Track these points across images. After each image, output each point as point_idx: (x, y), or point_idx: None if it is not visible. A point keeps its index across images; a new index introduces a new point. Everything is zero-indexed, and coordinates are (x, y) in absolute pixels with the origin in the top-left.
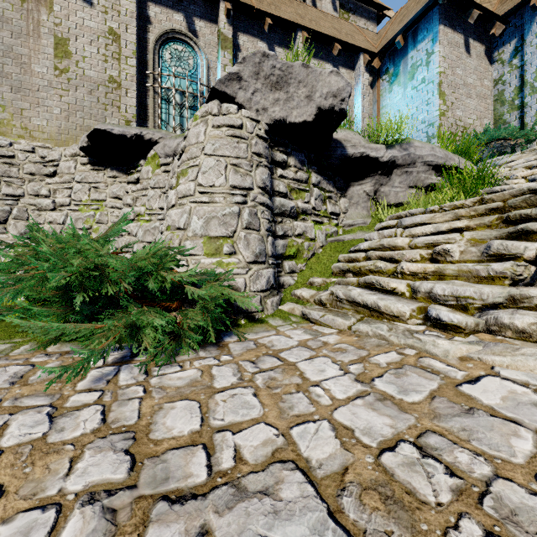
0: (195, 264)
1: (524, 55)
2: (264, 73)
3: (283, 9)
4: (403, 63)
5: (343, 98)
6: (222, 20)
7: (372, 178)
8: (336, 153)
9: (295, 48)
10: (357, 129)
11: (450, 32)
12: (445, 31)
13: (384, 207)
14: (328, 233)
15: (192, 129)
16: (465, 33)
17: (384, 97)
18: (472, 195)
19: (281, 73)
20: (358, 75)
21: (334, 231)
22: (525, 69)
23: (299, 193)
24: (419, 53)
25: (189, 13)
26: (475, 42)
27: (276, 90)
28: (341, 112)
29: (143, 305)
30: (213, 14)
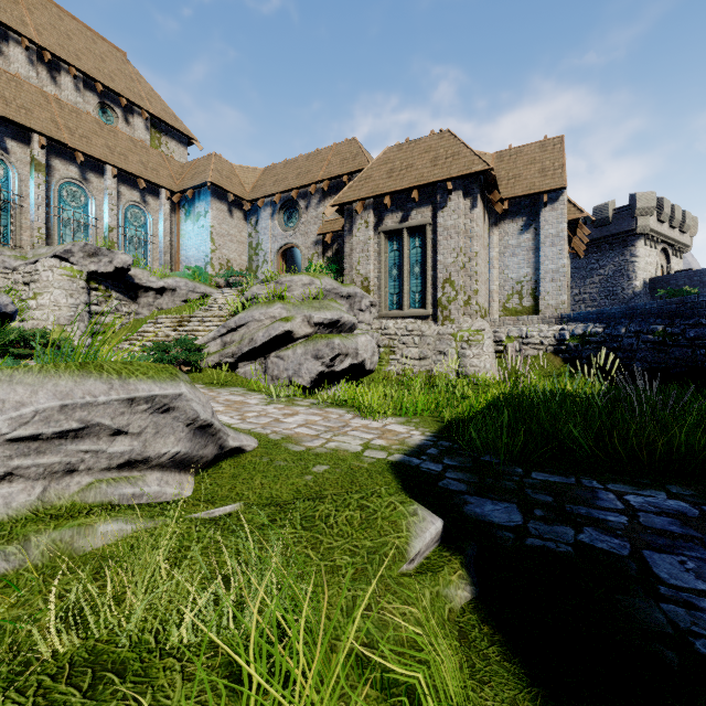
0: (54, 335)
1: (259, 228)
2: (86, 250)
3: (94, 142)
4: (193, 207)
5: (129, 264)
6: (37, 149)
7: (153, 295)
8: (129, 282)
9: (106, 177)
10: (161, 243)
11: (218, 202)
12: (215, 202)
13: (161, 310)
14: (123, 323)
15: (44, 272)
16: (229, 204)
17: (183, 224)
18: (199, 310)
19: (95, 251)
20: (162, 204)
21: (127, 322)
22: (259, 235)
23: (106, 303)
24: (202, 207)
25: (0, 133)
26: (236, 209)
27: (92, 257)
28: (128, 270)
29: (43, 347)
30: (26, 138)
